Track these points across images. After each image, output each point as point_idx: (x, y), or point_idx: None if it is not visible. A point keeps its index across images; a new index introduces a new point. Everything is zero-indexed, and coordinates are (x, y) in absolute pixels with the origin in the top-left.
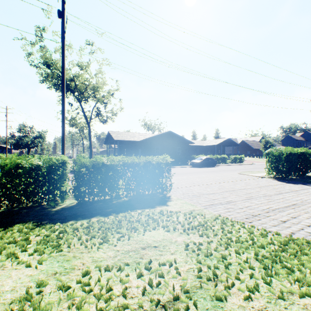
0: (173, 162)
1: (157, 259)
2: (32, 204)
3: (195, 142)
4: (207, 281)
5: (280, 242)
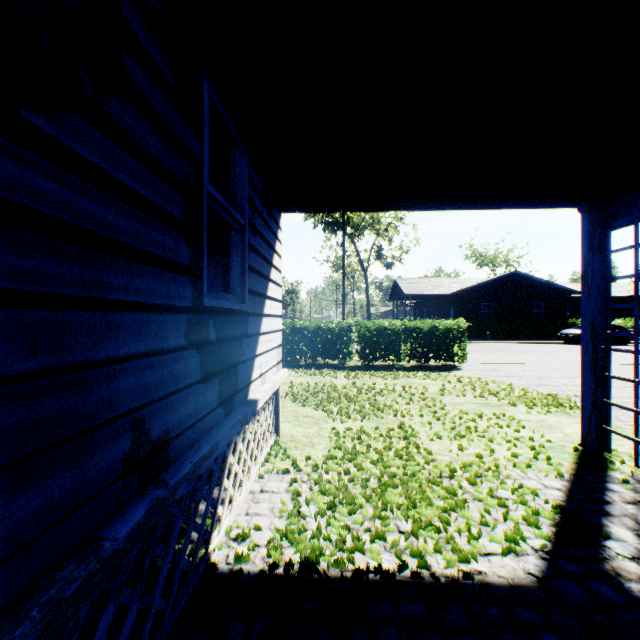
0: (520, 333)
1: (417, 386)
2: (325, 362)
3: None
4: (440, 391)
5: (527, 392)
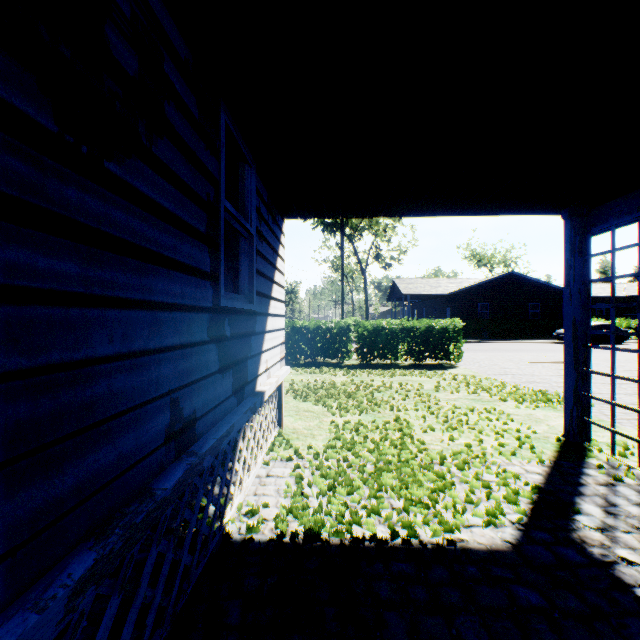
0: (517, 333)
1: (413, 383)
2: (324, 361)
3: (596, 288)
4: (435, 388)
5: (518, 389)
